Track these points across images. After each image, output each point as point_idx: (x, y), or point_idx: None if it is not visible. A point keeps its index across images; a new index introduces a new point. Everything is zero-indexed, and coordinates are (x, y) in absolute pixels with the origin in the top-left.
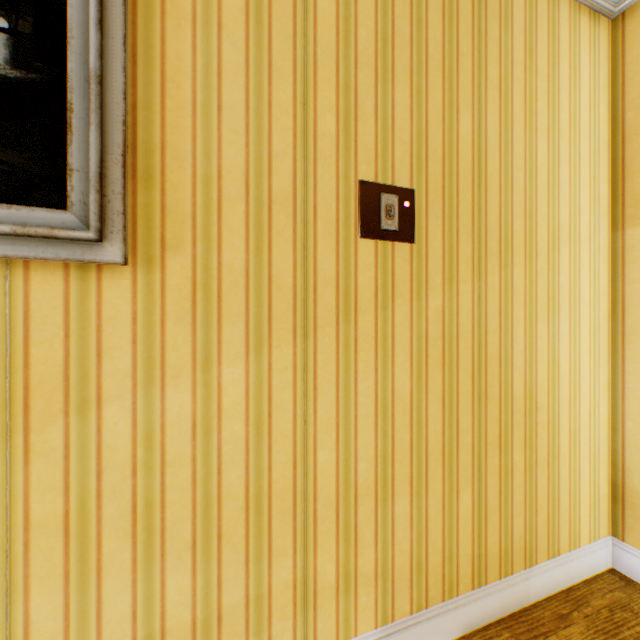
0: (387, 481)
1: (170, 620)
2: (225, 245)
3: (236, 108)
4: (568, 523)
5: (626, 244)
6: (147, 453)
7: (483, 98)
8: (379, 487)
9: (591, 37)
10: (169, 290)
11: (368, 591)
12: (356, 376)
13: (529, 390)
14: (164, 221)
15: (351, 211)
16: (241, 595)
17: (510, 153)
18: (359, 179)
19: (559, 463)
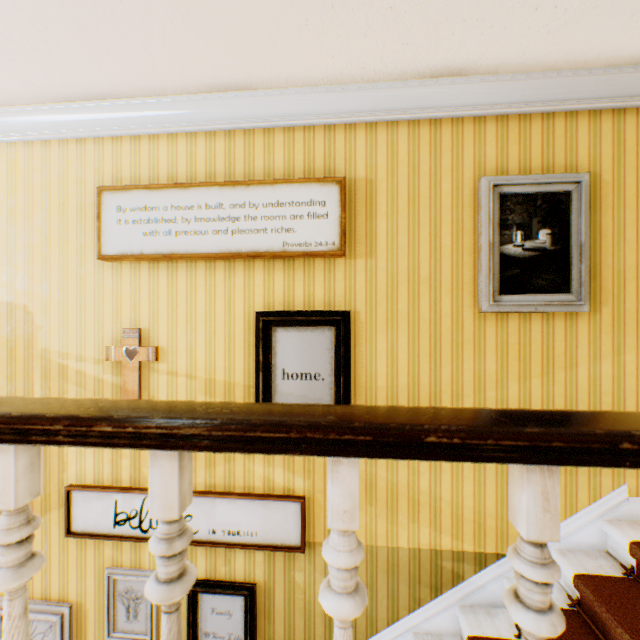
0: None
1: None
2: (625, 301)
3: (630, 239)
4: None
5: None
6: (593, 387)
7: None
8: None
9: None
10: (601, 321)
11: None
12: None
13: None
14: (599, 293)
15: None
16: None
17: None
18: None
19: None
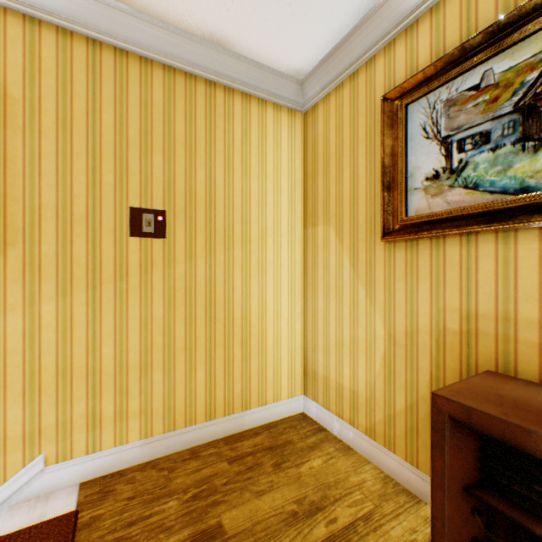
0: (148, 363)
1: (10, 431)
2: (44, 243)
3: (51, 173)
4: (273, 387)
5: (308, 236)
6: None
7: (213, 160)
8: (143, 366)
9: (290, 123)
10: (9, 266)
11: (136, 420)
12: (128, 308)
13: (246, 315)
14: (6, 232)
15: (125, 223)
16: (54, 420)
17: (232, 189)
18: (130, 206)
19: (267, 355)
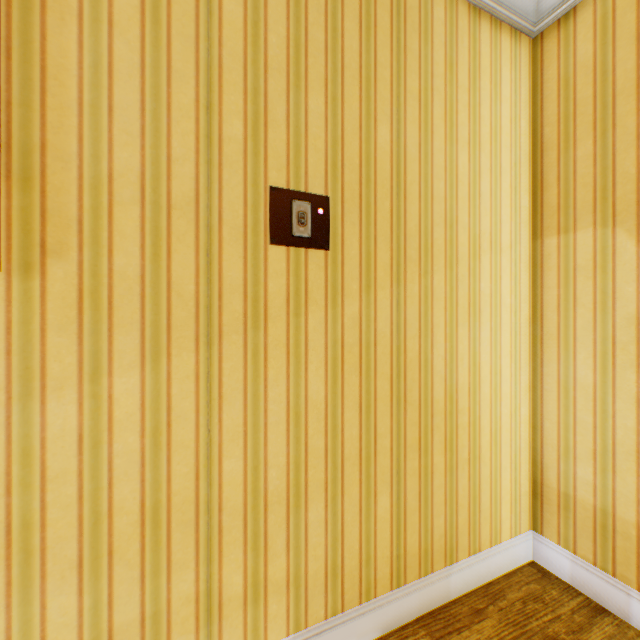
0: (300, 488)
1: None
2: (117, 251)
3: (130, 109)
4: (489, 520)
5: (544, 252)
6: (24, 470)
7: (402, 108)
8: (291, 494)
9: (512, 54)
10: (51, 298)
11: (279, 599)
12: (266, 383)
13: (450, 393)
14: (45, 225)
15: (261, 217)
16: (136, 613)
17: (430, 163)
18: (269, 185)
19: (480, 463)
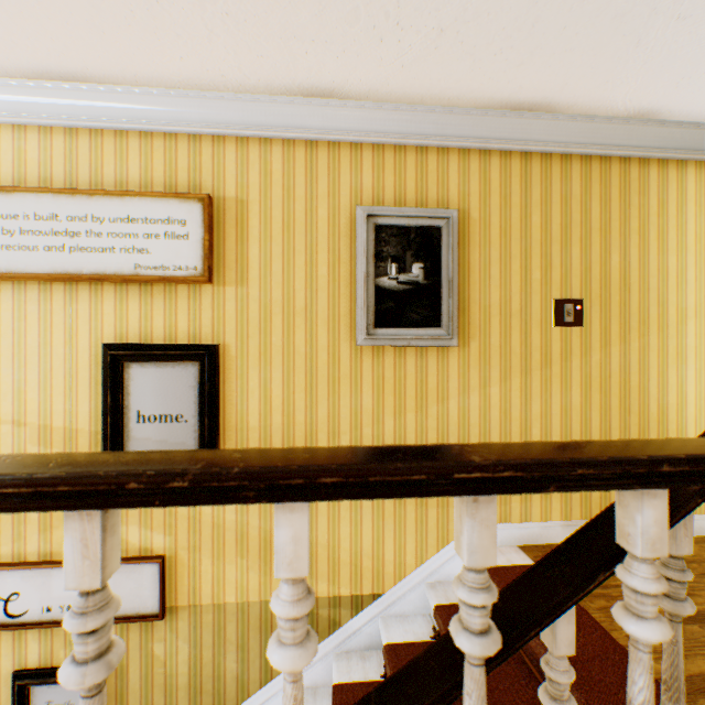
0: None
1: None
2: (491, 336)
3: (495, 276)
4: None
5: None
6: (463, 420)
7: (627, 241)
8: None
9: None
10: (470, 355)
11: (556, 501)
12: (550, 394)
13: (661, 409)
14: (469, 328)
15: (547, 314)
16: None
17: (646, 268)
18: (552, 298)
19: None
